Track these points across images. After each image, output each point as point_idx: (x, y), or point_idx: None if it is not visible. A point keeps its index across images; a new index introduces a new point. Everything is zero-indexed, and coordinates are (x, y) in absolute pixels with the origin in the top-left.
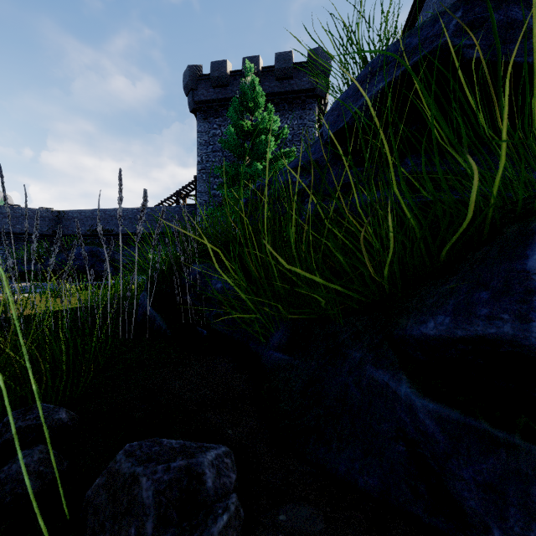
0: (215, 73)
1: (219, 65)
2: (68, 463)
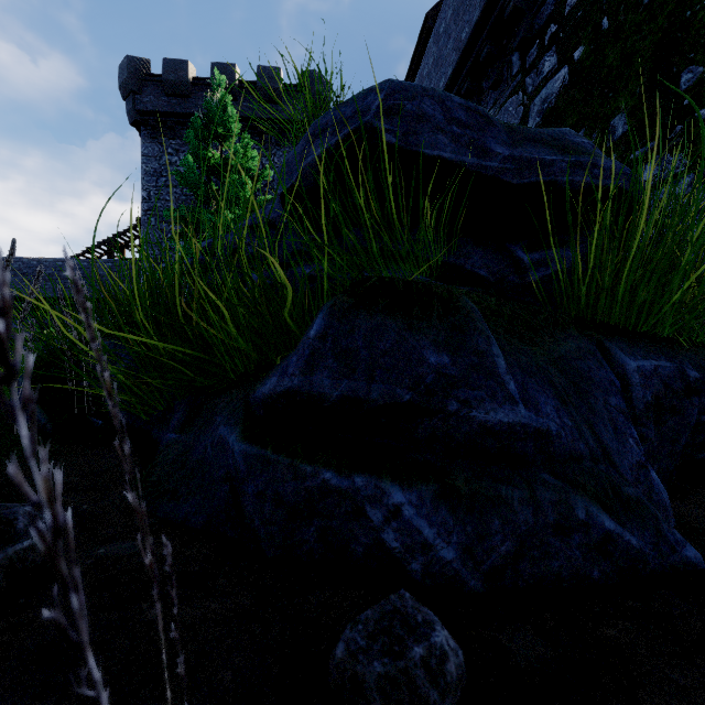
0: (170, 75)
1: (176, 66)
2: None
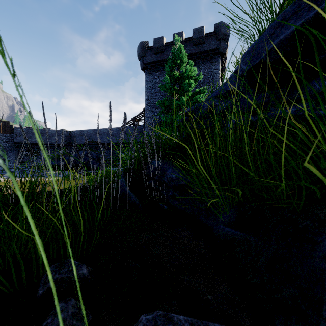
0: (156, 45)
1: (158, 40)
2: (91, 316)
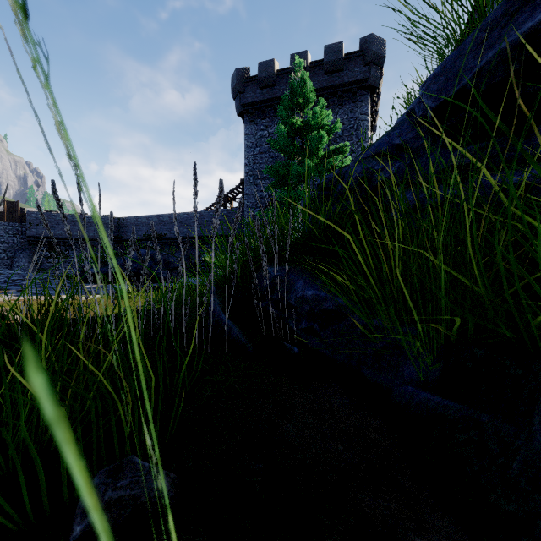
0: (262, 73)
1: (266, 65)
2: None
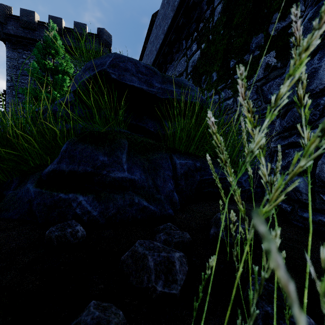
0: (24, 17)
1: (28, 13)
2: None
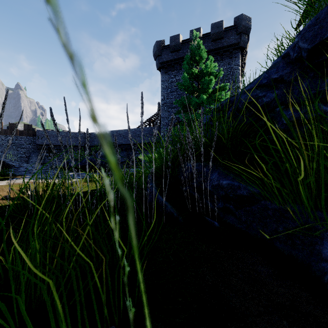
0: (172, 43)
1: (175, 38)
2: None
